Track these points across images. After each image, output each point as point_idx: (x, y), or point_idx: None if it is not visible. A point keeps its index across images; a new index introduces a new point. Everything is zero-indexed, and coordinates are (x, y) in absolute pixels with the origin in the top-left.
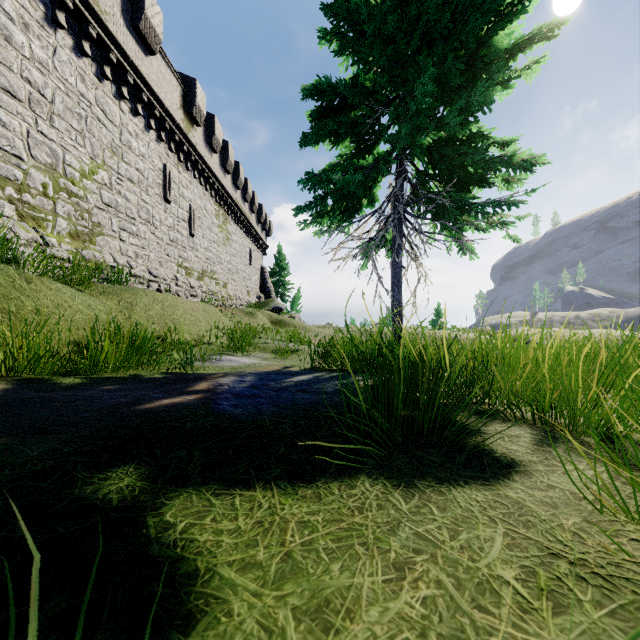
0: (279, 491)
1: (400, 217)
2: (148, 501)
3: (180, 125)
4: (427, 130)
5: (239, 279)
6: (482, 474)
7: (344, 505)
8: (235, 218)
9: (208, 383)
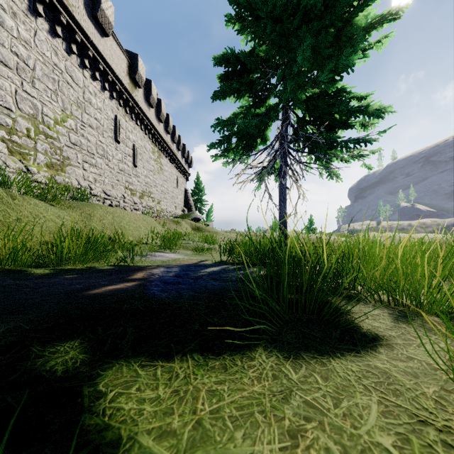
0: (193, 362)
1: (285, 151)
2: (86, 372)
3: (126, 87)
4: (305, 87)
5: (169, 198)
6: (354, 347)
7: (245, 375)
8: (166, 154)
9: (143, 273)
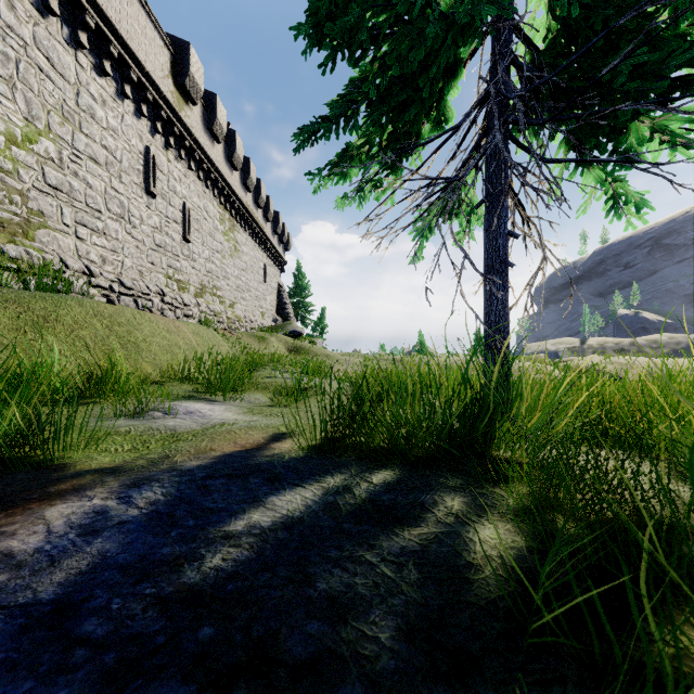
0: None
1: (504, 136)
2: None
3: (168, 98)
4: None
5: (251, 298)
6: None
7: None
8: (245, 226)
9: None
